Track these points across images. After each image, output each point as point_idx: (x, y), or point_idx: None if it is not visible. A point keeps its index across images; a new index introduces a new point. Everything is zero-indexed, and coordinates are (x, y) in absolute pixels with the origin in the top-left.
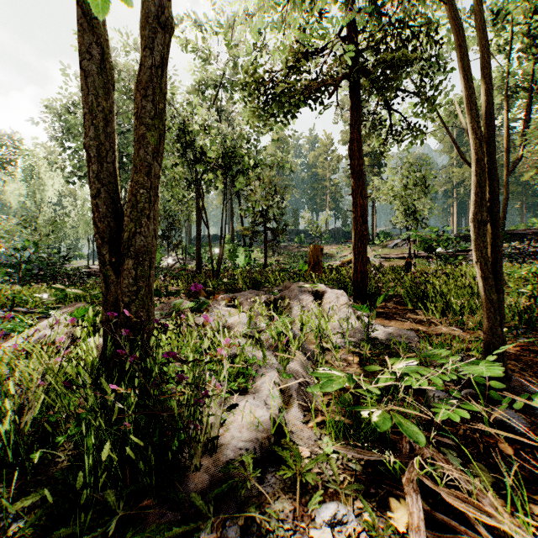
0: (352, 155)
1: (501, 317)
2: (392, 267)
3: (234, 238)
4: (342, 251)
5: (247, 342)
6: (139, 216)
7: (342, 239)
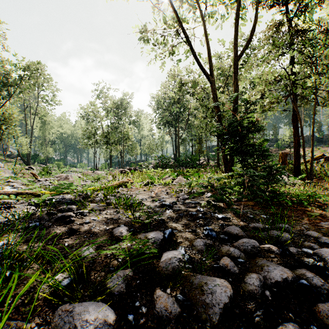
0: (293, 120)
1: (311, 174)
2: None
3: None
4: None
5: None
6: (232, 155)
7: (314, 143)
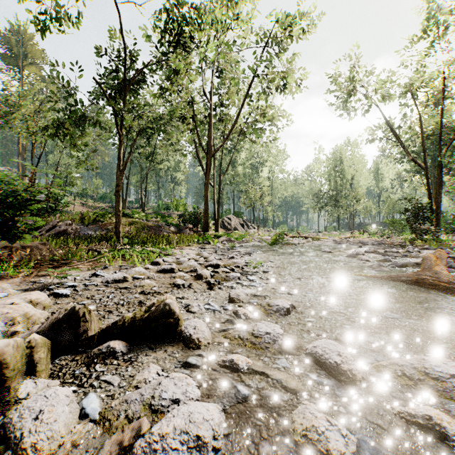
0: None
1: None
2: None
3: None
4: None
5: None
6: (437, 220)
7: None
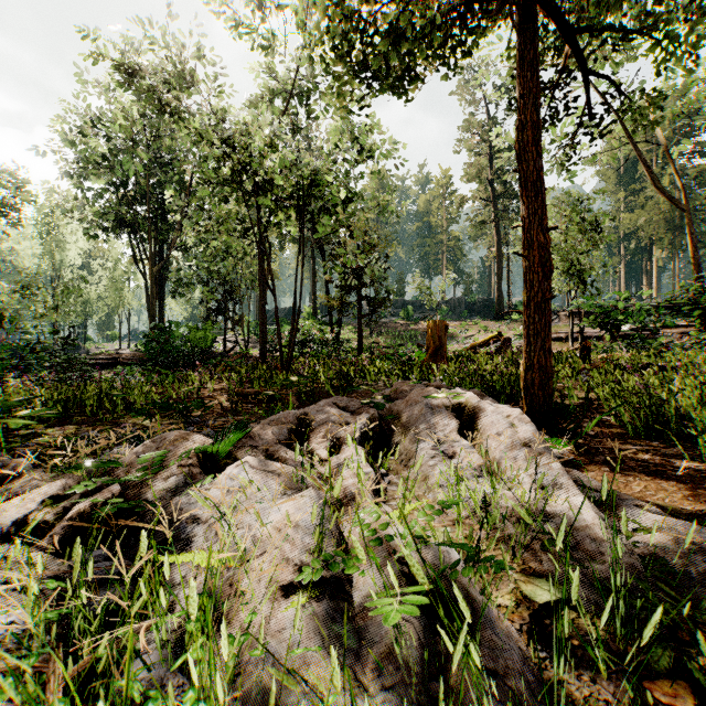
0: (523, 151)
1: None
2: (559, 355)
3: (318, 312)
4: (467, 330)
5: (311, 623)
6: None
7: (465, 314)
